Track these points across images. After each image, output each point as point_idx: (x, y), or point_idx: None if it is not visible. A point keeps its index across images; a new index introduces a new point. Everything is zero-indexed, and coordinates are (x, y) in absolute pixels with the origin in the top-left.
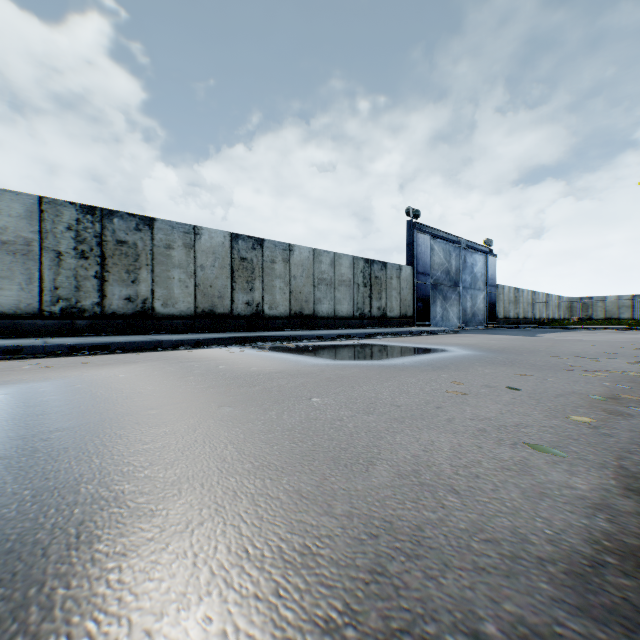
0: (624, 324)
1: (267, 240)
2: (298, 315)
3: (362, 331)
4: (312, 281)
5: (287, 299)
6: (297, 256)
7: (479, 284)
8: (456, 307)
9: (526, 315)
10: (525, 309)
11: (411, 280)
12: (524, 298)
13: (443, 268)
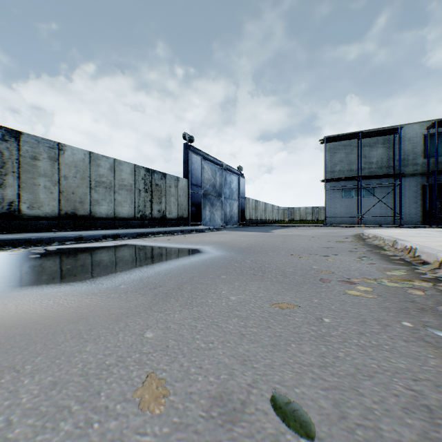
0: (311, 223)
1: (26, 134)
2: (71, 215)
3: (136, 231)
4: (88, 183)
5: (56, 199)
6: (69, 156)
7: (235, 196)
8: (220, 211)
9: (262, 218)
10: (261, 214)
11: (187, 189)
12: (261, 207)
13: (211, 182)
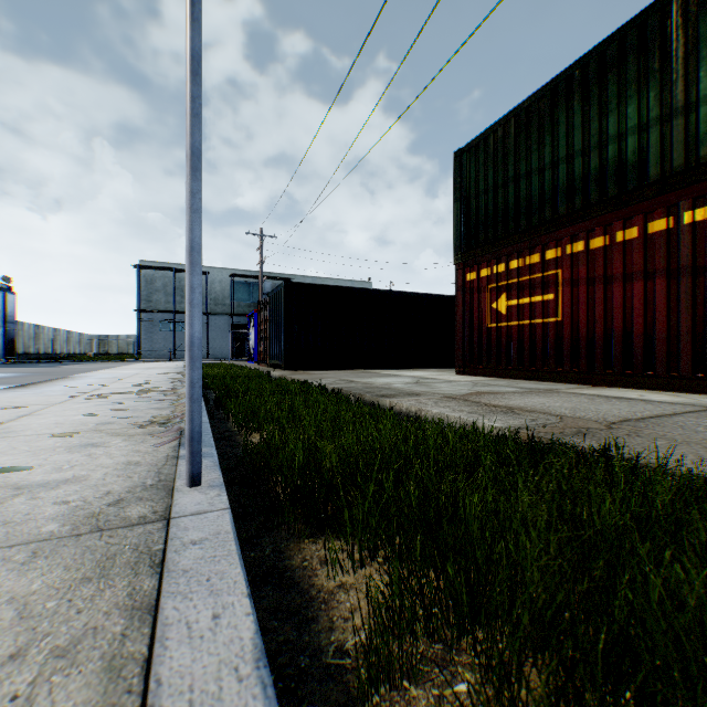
0: (126, 358)
1: None
2: None
3: None
4: None
5: None
6: None
7: None
8: None
9: (49, 350)
10: (48, 345)
11: None
12: (47, 334)
13: None
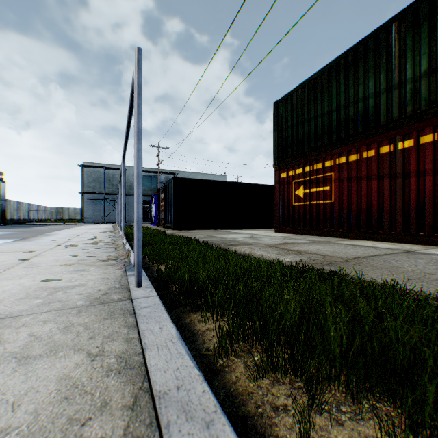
0: (74, 222)
1: None
2: None
3: None
4: None
5: None
6: None
7: None
8: None
9: (26, 217)
10: (26, 214)
11: None
12: (25, 207)
13: None
